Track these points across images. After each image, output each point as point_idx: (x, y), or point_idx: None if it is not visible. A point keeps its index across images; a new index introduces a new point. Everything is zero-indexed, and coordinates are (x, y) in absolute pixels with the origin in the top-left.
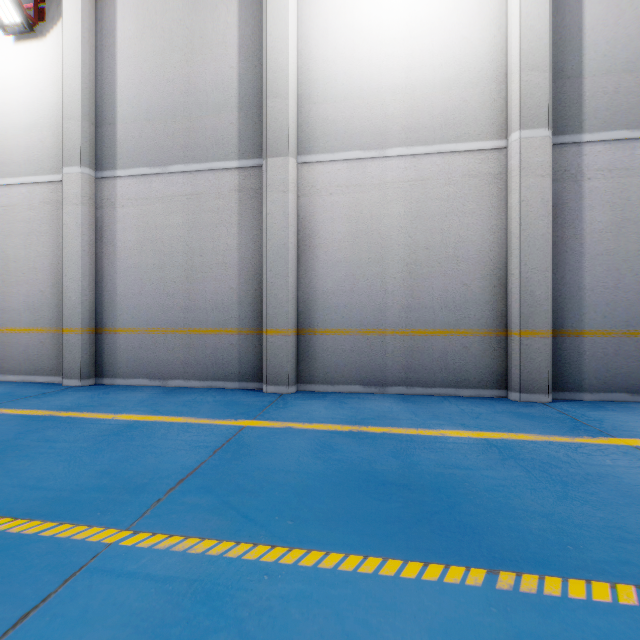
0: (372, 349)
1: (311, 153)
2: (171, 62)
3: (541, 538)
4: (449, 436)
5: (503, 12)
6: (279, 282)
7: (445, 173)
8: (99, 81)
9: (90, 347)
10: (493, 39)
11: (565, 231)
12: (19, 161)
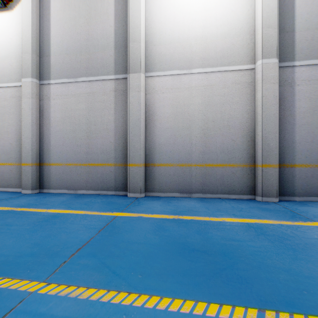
0: (184, 174)
1: (152, 71)
2: (79, 23)
3: (286, 286)
4: (227, 221)
5: None
6: (136, 139)
7: (223, 82)
8: (41, 33)
9: (36, 173)
10: (248, 12)
11: (285, 112)
12: None
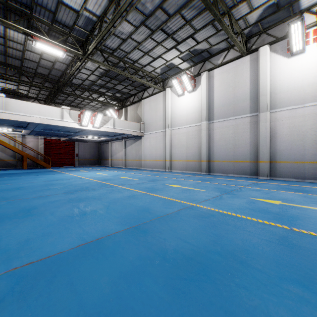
0: (298, 167)
1: (275, 109)
2: (229, 90)
3: None
4: None
5: None
6: (263, 148)
7: None
8: (209, 99)
9: (207, 165)
10: None
11: None
12: (189, 121)
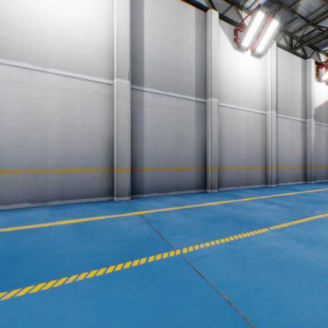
0: (38, 181)
1: None
2: None
3: (48, 267)
4: (59, 224)
5: (112, 21)
6: None
7: (83, 89)
8: None
9: None
10: (107, 32)
11: (137, 126)
12: None
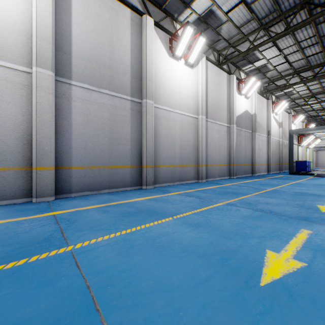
0: None
1: None
2: None
3: None
4: None
5: (30, 2)
6: None
7: None
8: None
9: None
10: (24, 13)
11: (64, 121)
12: None
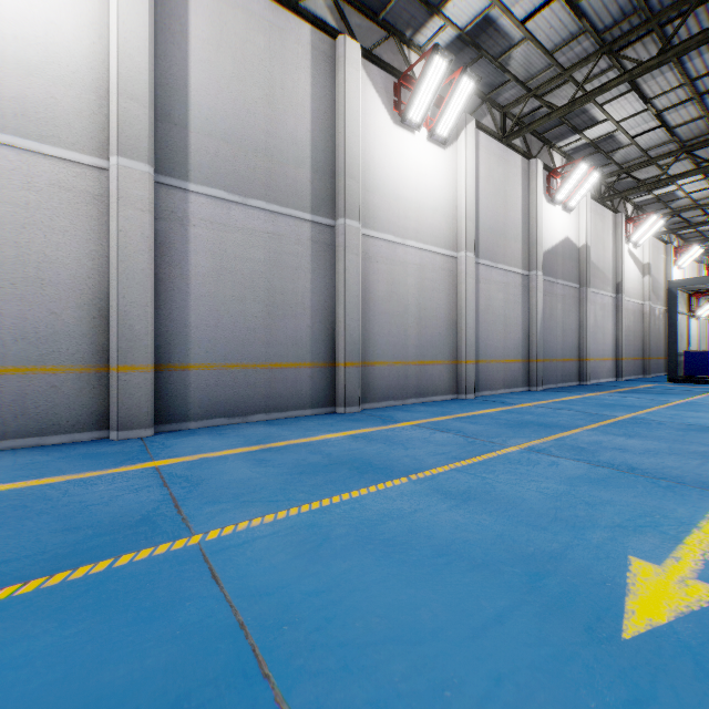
0: None
1: None
2: None
3: None
4: None
5: (105, 22)
6: None
7: (24, 174)
8: None
9: None
10: (93, 45)
11: (173, 270)
12: None
